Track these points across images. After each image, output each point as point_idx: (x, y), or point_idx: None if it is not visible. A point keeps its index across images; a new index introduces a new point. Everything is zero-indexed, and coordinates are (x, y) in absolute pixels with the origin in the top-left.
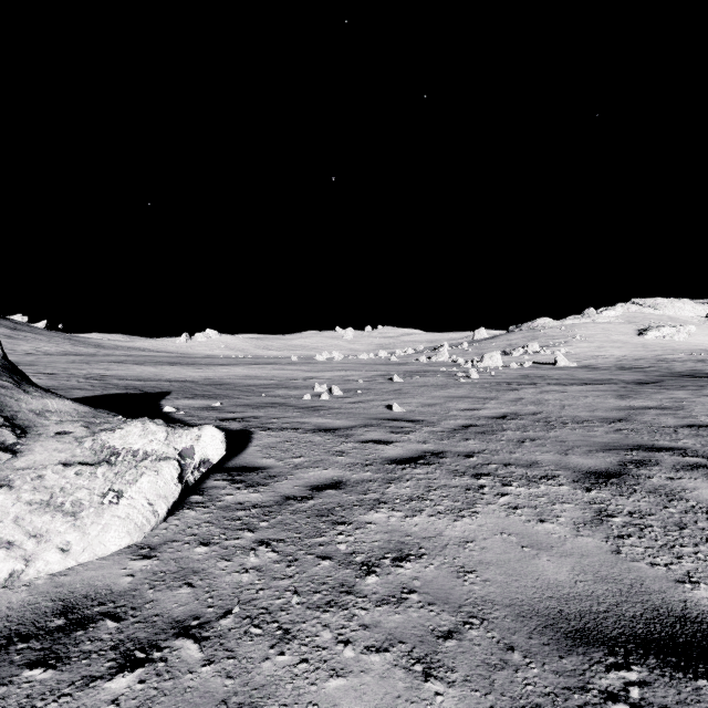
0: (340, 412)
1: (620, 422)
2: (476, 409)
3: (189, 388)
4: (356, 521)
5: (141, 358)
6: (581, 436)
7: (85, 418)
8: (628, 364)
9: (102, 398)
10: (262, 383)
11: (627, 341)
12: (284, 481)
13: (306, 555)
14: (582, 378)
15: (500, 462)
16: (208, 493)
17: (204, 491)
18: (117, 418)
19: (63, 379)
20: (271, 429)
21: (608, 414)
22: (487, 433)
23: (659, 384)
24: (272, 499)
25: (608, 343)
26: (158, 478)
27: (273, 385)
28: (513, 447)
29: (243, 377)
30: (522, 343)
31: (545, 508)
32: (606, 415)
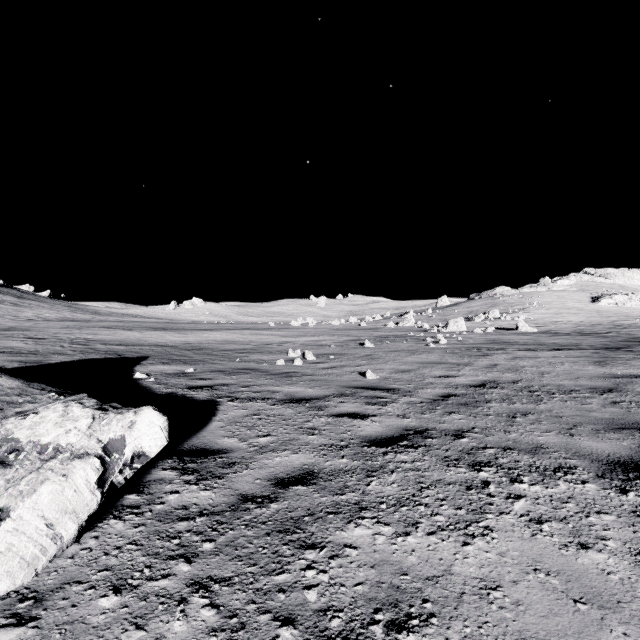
0: (312, 378)
1: (611, 392)
2: (451, 376)
3: (167, 353)
4: (331, 542)
5: (130, 324)
6: (577, 410)
7: (6, 396)
8: (587, 329)
9: (77, 364)
10: (239, 347)
11: (582, 308)
12: (244, 471)
13: (259, 615)
14: (549, 344)
15: (498, 446)
16: (148, 491)
17: (144, 487)
18: (48, 395)
19: (49, 344)
20: (239, 399)
21: (594, 383)
22: (470, 404)
23: (630, 350)
24: (226, 500)
25: (564, 310)
26: (66, 485)
27: (249, 350)
28: (506, 424)
29: (221, 342)
30: (483, 310)
31: (580, 522)
32: (592, 384)
